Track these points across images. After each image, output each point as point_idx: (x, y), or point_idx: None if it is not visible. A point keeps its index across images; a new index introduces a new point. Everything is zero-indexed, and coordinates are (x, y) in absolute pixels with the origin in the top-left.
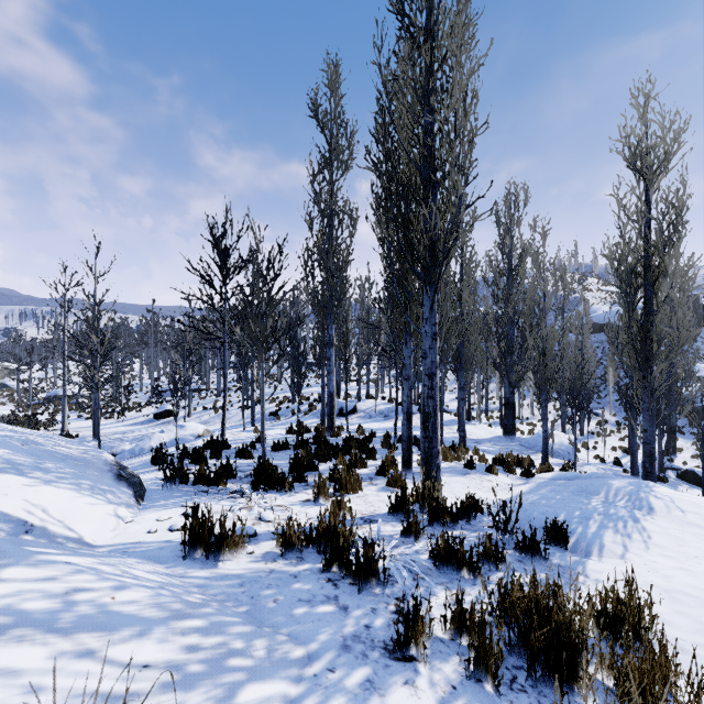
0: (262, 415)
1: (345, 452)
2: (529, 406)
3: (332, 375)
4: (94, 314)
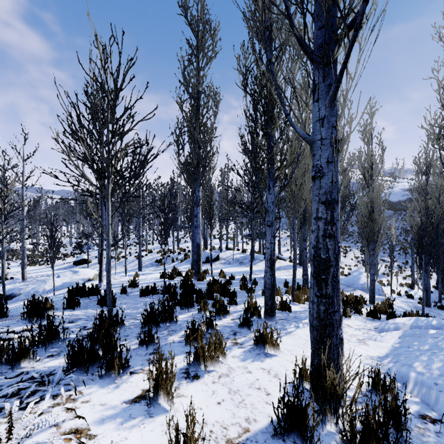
0: (107, 263)
1: (208, 297)
2: None
3: (199, 229)
4: (22, 187)
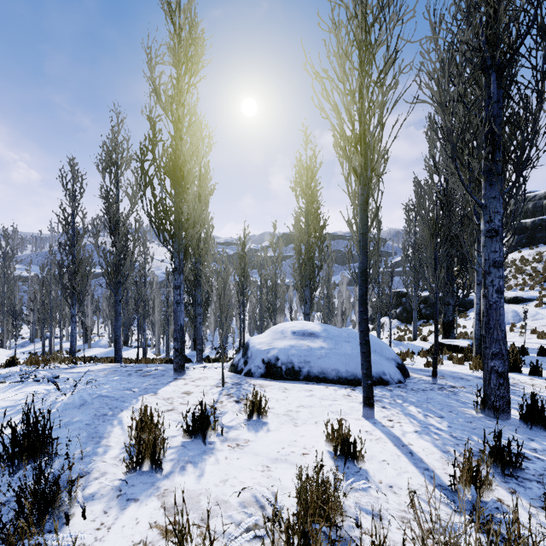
0: None
1: None
2: (105, 327)
3: None
4: None
